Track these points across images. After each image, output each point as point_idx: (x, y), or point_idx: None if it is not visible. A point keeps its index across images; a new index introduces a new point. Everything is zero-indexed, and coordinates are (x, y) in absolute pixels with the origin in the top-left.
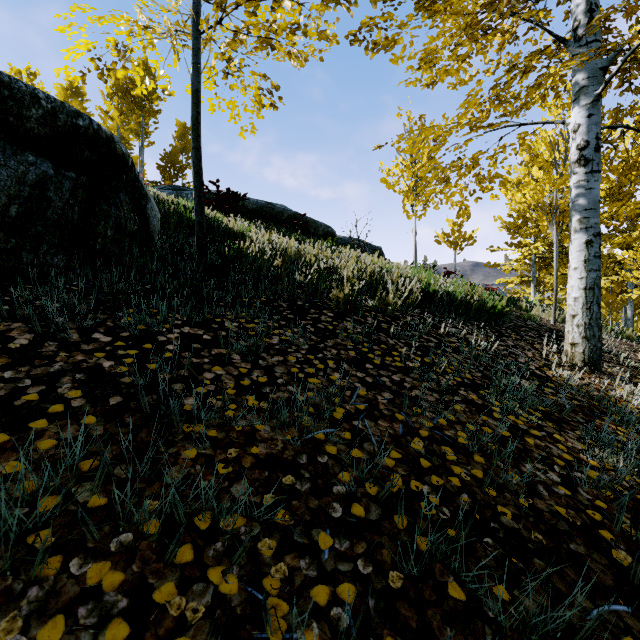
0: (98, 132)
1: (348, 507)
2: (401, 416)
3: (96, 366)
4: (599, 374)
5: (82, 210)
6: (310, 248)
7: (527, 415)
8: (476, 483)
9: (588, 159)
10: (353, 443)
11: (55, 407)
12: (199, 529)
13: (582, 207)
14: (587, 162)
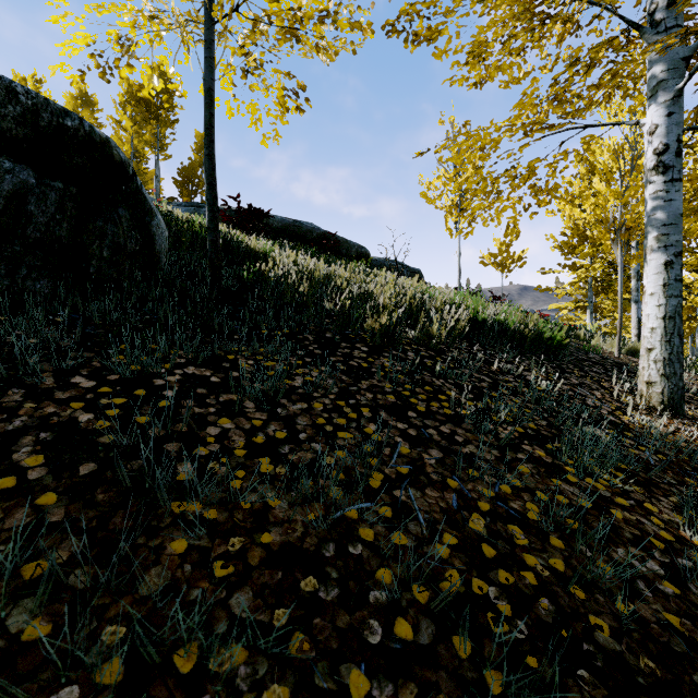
0: (90, 135)
1: (390, 624)
2: (454, 482)
3: (69, 421)
4: (681, 418)
5: (72, 227)
6: (341, 271)
7: (608, 477)
8: (557, 580)
9: (668, 165)
10: (395, 523)
11: (4, 481)
12: (179, 672)
13: (660, 222)
14: (666, 169)
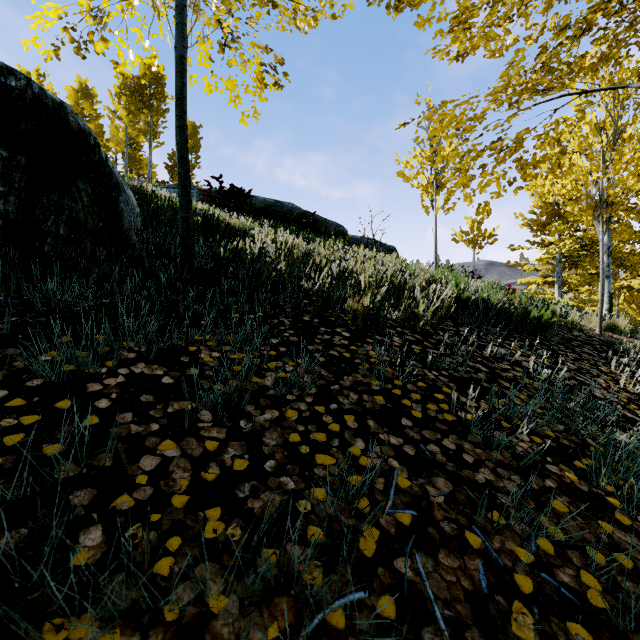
0: (40, 97)
1: None
2: (476, 538)
3: None
4: None
5: (22, 201)
6: (320, 248)
7: None
8: None
9: None
10: (402, 633)
11: None
12: None
13: None
14: None
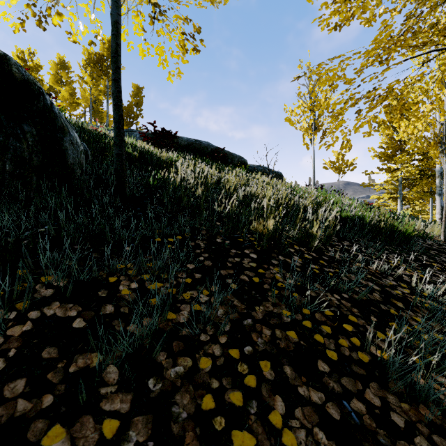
0: None
1: None
2: None
3: None
4: None
5: None
6: (229, 176)
7: None
8: None
9: None
10: None
11: None
12: None
13: None
14: None
